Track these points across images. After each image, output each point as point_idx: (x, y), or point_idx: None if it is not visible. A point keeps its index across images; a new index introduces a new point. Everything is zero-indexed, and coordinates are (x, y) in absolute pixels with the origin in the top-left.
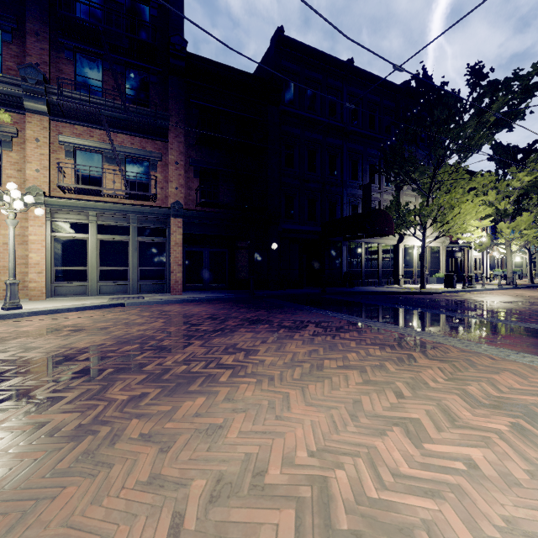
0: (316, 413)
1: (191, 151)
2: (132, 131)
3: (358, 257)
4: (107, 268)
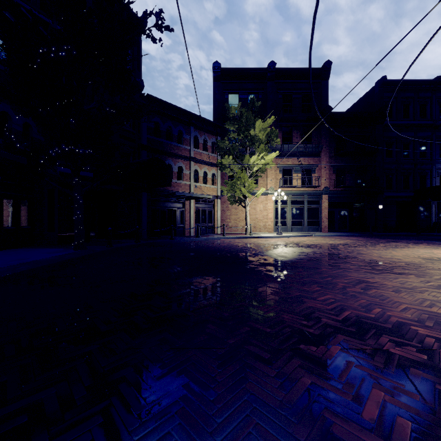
0: (440, 251)
1: (331, 160)
2: (304, 156)
3: None
4: (294, 220)
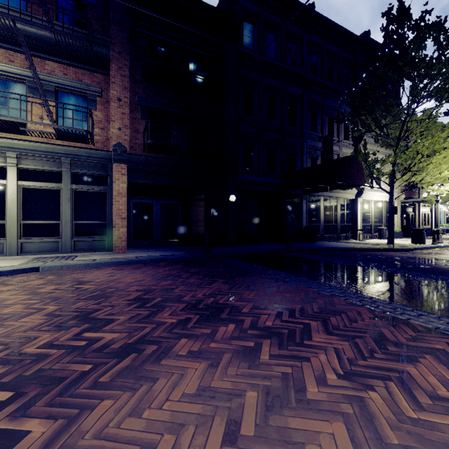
0: None
1: (137, 88)
2: (65, 59)
3: (317, 211)
4: (32, 222)
